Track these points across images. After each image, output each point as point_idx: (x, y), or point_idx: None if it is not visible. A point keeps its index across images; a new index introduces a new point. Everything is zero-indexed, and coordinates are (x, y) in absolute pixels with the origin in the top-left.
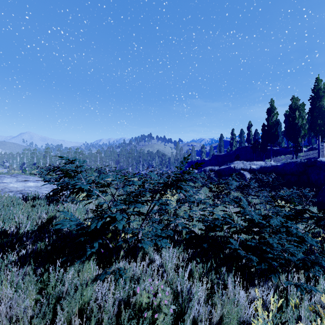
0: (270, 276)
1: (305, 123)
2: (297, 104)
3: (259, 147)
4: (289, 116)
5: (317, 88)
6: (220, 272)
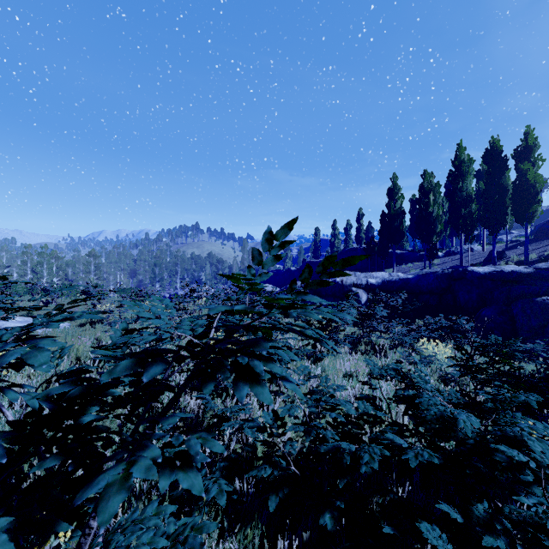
0: None
1: (442, 213)
2: (432, 183)
3: (376, 250)
4: (419, 201)
5: (459, 160)
6: None
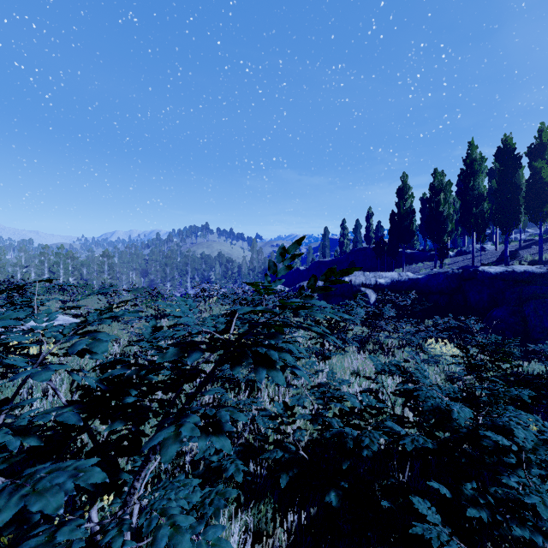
0: None
1: (453, 212)
2: (443, 182)
3: (386, 249)
4: (430, 200)
5: (470, 158)
6: None
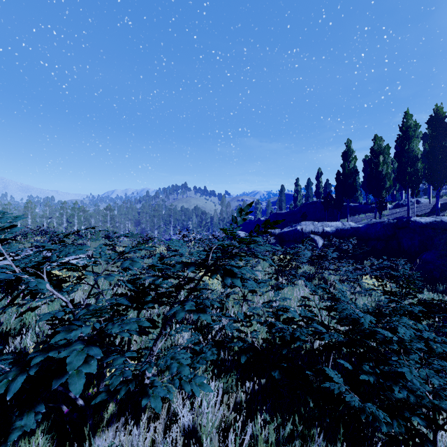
0: (407, 443)
1: (391, 171)
2: (381, 146)
3: (332, 203)
4: (370, 161)
5: (406, 126)
6: (309, 439)
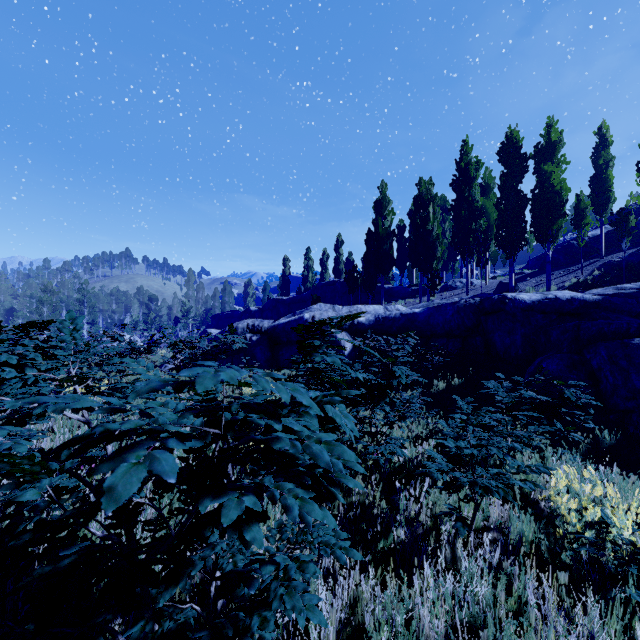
0: None
1: None
2: (431, 191)
3: (360, 282)
4: (414, 217)
5: (465, 161)
6: None
